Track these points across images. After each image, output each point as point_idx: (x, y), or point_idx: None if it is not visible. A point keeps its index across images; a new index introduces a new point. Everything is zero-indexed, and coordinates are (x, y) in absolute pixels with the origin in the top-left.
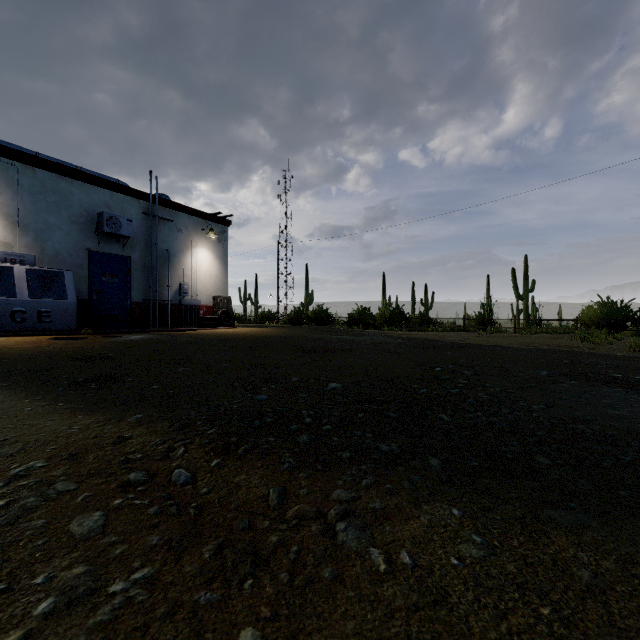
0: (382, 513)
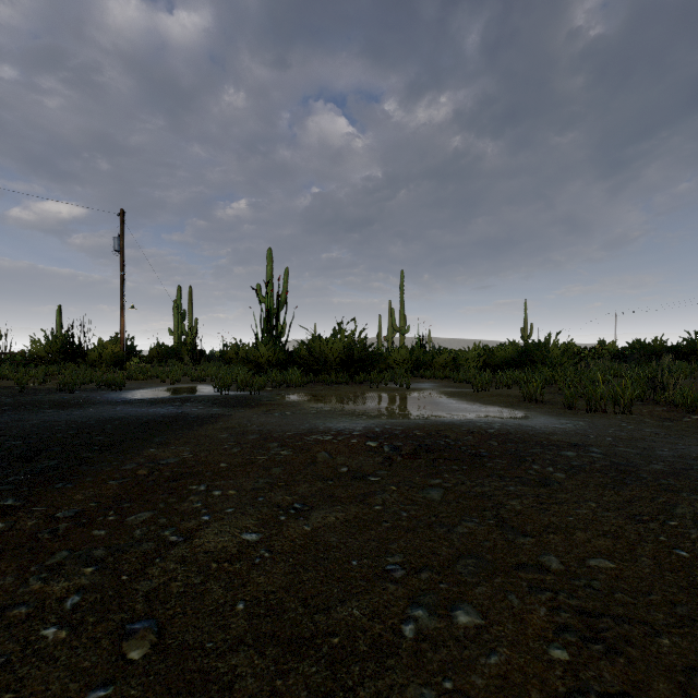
0: (150, 459)
